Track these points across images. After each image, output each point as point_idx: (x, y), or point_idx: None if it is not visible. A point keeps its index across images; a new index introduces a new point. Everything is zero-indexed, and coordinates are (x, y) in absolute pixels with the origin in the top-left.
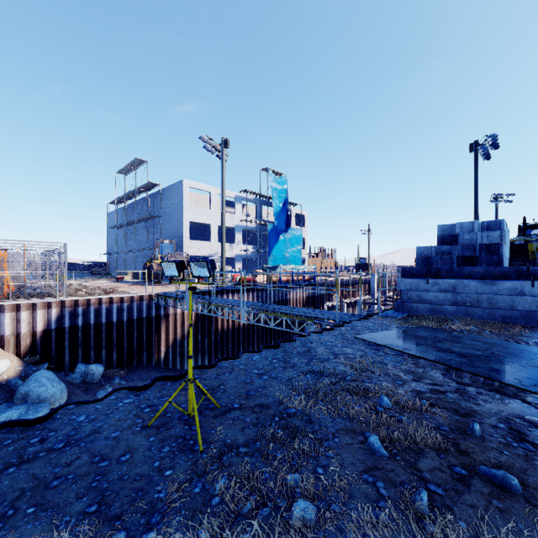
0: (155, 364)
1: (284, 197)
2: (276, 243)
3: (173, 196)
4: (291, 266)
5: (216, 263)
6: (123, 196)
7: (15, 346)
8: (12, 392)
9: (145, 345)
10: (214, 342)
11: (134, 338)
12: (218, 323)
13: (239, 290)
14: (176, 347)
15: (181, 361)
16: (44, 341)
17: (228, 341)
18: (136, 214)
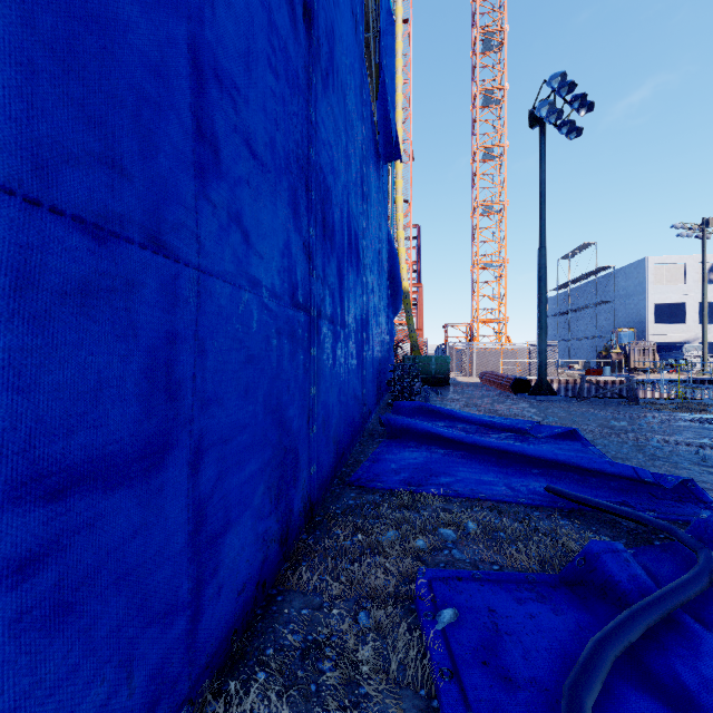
0: None
1: None
2: None
3: (631, 277)
4: None
5: (695, 351)
6: (567, 282)
7: None
8: None
9: None
10: None
11: None
12: None
13: None
14: None
15: None
16: None
17: None
18: (580, 299)
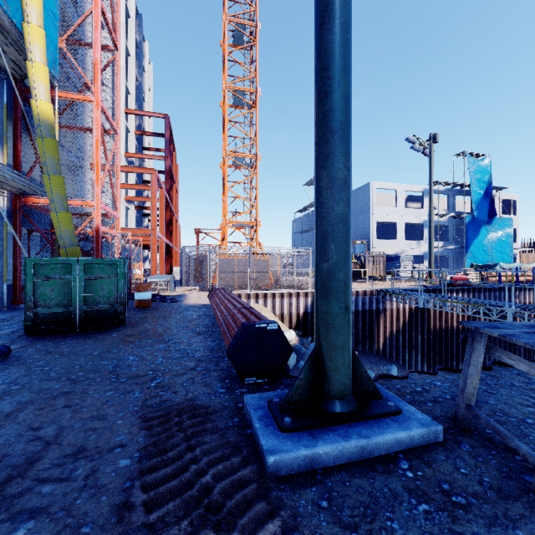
0: (375, 352)
1: (486, 181)
2: (475, 237)
3: (358, 199)
4: (514, 265)
5: (408, 262)
6: (310, 204)
7: (288, 322)
8: (300, 354)
9: (367, 334)
10: (426, 341)
11: (359, 327)
12: (431, 322)
13: (453, 290)
14: (392, 340)
15: (395, 354)
16: (303, 321)
17: (440, 342)
18: None
